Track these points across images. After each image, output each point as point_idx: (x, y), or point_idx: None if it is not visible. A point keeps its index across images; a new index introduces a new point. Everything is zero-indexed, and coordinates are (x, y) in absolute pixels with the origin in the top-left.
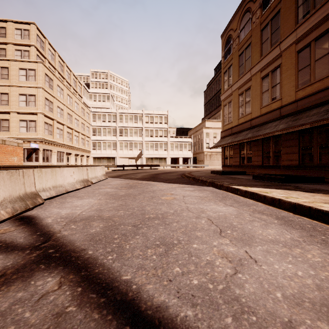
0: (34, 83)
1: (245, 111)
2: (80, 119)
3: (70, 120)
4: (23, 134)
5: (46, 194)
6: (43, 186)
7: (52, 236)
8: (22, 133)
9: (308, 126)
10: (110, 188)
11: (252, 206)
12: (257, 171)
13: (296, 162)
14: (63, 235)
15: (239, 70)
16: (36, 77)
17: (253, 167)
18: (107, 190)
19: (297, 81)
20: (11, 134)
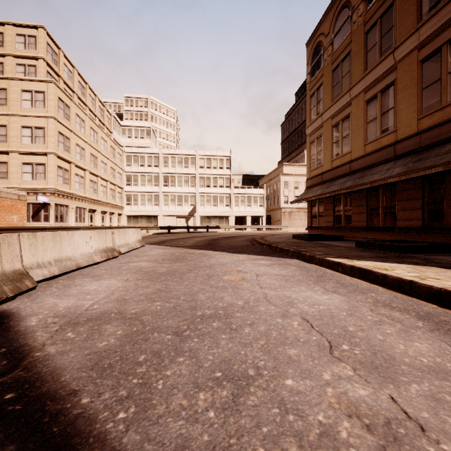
0: (43, 111)
1: (342, 150)
2: (109, 162)
3: (94, 164)
4: (27, 183)
5: (42, 272)
6: (39, 259)
7: (25, 358)
8: (26, 182)
9: (440, 168)
10: (146, 261)
11: (369, 293)
12: (359, 236)
13: (419, 222)
14: (46, 354)
15: (333, 91)
16: (46, 102)
17: (353, 230)
18: (140, 264)
19: (420, 105)
20: (10, 183)
